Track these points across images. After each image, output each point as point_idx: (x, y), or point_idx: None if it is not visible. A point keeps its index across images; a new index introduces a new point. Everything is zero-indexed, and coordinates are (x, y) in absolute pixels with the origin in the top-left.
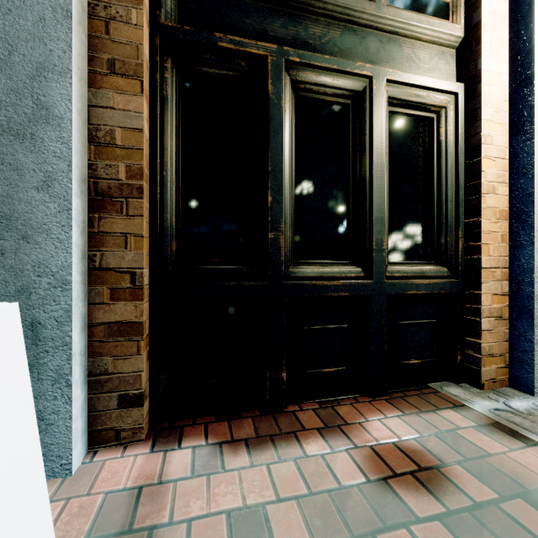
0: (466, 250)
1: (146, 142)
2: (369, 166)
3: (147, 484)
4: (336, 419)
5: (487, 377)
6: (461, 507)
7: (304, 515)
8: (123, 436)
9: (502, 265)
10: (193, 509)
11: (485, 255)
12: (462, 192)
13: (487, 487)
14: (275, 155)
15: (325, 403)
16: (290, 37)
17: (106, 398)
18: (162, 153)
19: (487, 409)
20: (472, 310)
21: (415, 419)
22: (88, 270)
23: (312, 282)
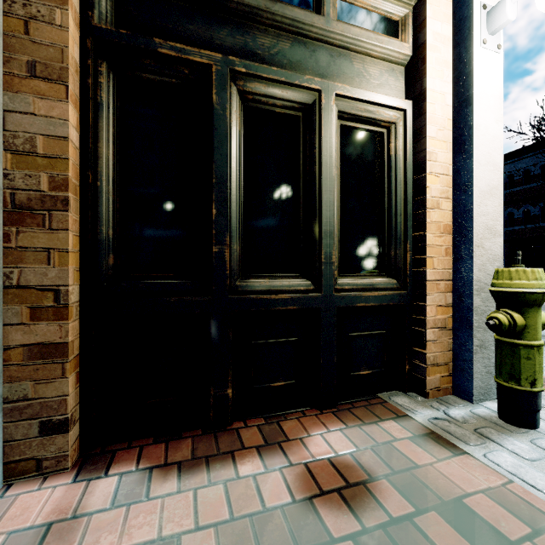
0: (413, 263)
1: (75, 151)
2: (319, 180)
3: (61, 519)
4: (280, 434)
5: (431, 385)
6: (380, 523)
7: (222, 543)
8: (46, 466)
9: (446, 277)
10: (105, 544)
11: (430, 268)
12: (410, 207)
13: (409, 501)
14: (220, 167)
15: (273, 417)
16: (237, 46)
17: (25, 426)
18: (96, 162)
19: (427, 419)
20: (418, 321)
21: (358, 432)
22: (4, 288)
23: (259, 296)
